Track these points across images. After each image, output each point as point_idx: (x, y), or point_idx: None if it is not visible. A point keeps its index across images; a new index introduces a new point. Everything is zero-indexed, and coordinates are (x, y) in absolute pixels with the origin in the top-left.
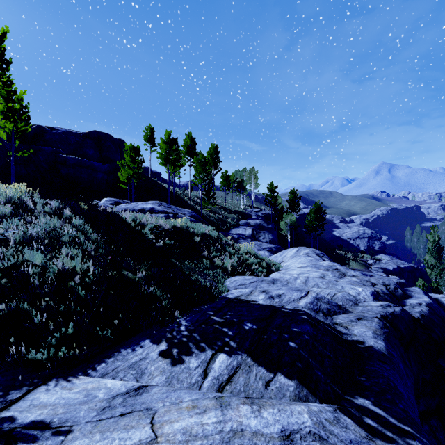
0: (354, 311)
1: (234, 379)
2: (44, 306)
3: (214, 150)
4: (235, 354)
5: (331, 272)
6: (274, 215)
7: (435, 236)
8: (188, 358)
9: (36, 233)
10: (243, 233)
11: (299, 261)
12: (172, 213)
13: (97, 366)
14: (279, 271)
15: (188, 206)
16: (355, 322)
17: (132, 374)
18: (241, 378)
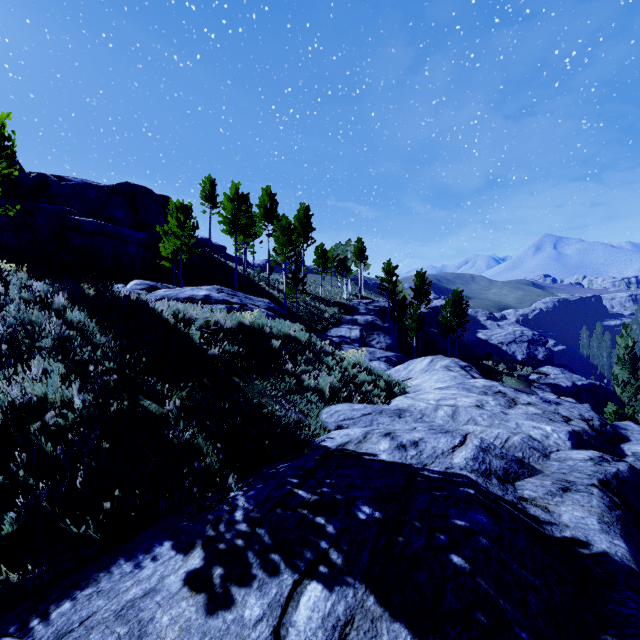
0: (546, 469)
1: None
2: None
3: (304, 213)
4: (341, 586)
5: (492, 397)
6: (392, 309)
7: (628, 339)
8: (242, 593)
9: None
10: (347, 336)
11: (435, 378)
12: (237, 304)
13: (53, 610)
14: (406, 395)
15: (266, 296)
16: (560, 498)
17: (119, 636)
18: None
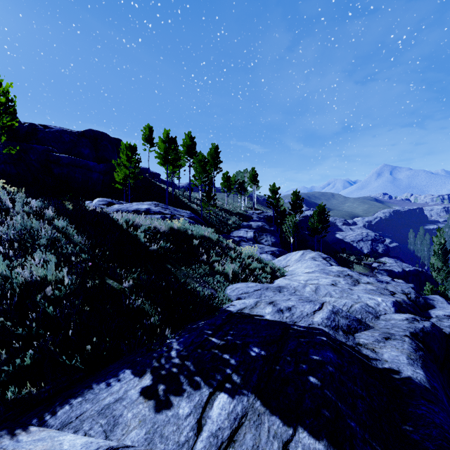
0: (377, 326)
1: (239, 438)
2: (2, 326)
3: (214, 150)
4: (239, 395)
5: (343, 278)
6: (276, 218)
7: (441, 238)
8: (177, 400)
9: (6, 235)
10: (245, 236)
11: (305, 265)
12: (169, 215)
13: (58, 410)
14: (285, 277)
15: (188, 208)
16: (383, 343)
17: (101, 425)
18: (248, 435)
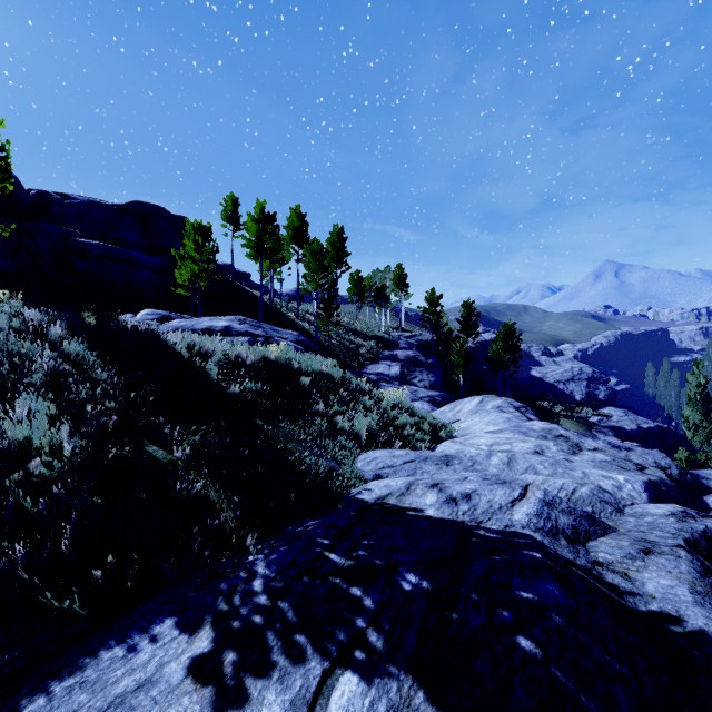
0: (621, 526)
1: None
2: None
3: (338, 235)
4: (381, 677)
5: (553, 442)
6: (436, 344)
7: (700, 376)
8: (258, 686)
9: None
10: (386, 373)
11: (486, 420)
12: (262, 337)
13: (24, 707)
14: (454, 439)
15: (295, 328)
16: (641, 562)
17: None
18: None
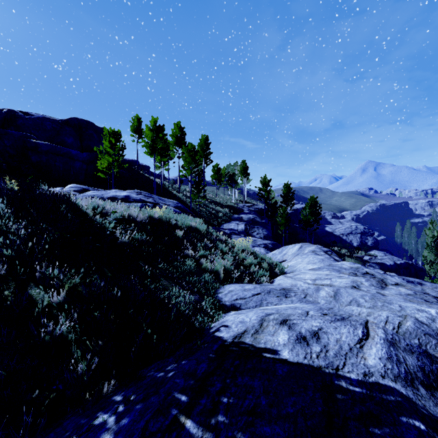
0: None
1: None
2: None
3: (204, 141)
4: None
5: (364, 278)
6: (267, 210)
7: (434, 231)
8: None
9: None
10: (236, 229)
11: (307, 260)
12: (151, 203)
13: None
14: (286, 274)
15: (177, 200)
16: None
17: None
18: None
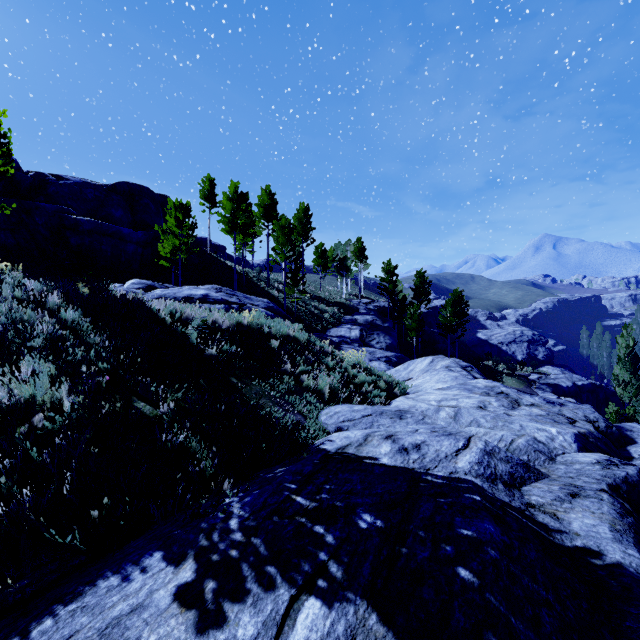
0: (553, 473)
1: None
2: None
3: (304, 212)
4: (341, 602)
5: (495, 398)
6: (392, 309)
7: (629, 339)
8: (235, 610)
9: None
10: (347, 336)
11: (436, 378)
12: (236, 304)
13: (34, 627)
14: (407, 395)
15: (265, 295)
16: (569, 504)
17: None
18: None
